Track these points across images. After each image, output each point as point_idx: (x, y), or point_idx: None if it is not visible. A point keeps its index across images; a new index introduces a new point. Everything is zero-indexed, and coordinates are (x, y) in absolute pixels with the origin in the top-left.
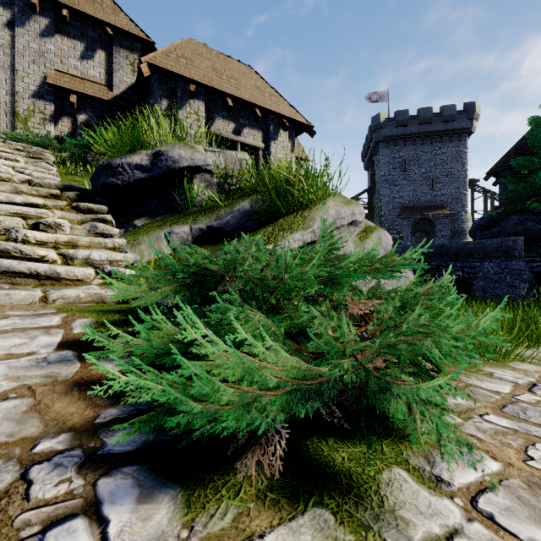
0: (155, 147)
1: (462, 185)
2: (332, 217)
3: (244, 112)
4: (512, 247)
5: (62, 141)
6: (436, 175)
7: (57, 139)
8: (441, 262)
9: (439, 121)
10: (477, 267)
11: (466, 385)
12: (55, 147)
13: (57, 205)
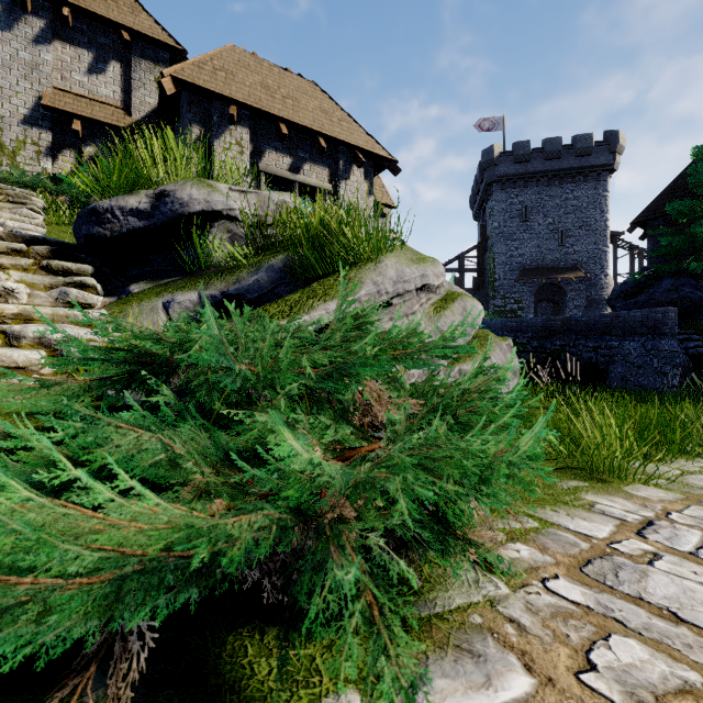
0: (159, 185)
1: (602, 239)
2: (391, 280)
3: (305, 143)
4: (661, 321)
5: (60, 181)
6: (567, 226)
7: (54, 179)
8: (568, 341)
9: (570, 155)
10: (614, 348)
11: (528, 532)
12: (49, 189)
13: (18, 264)
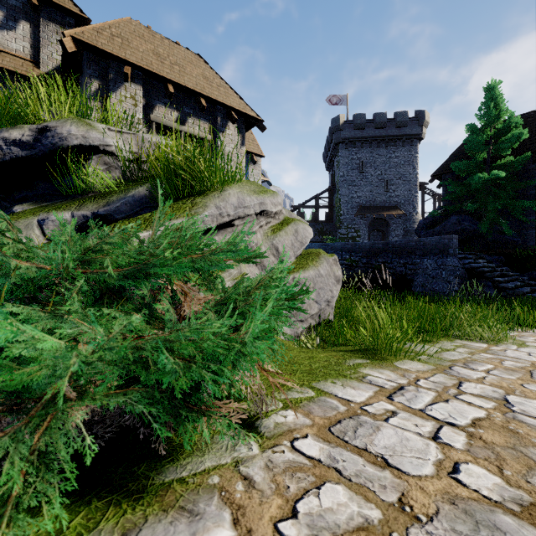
0: (43, 122)
1: (414, 187)
2: (232, 205)
3: (189, 101)
4: (448, 244)
5: None
6: (390, 177)
7: None
8: (387, 259)
9: (393, 126)
10: (417, 264)
11: (288, 400)
12: None
13: None
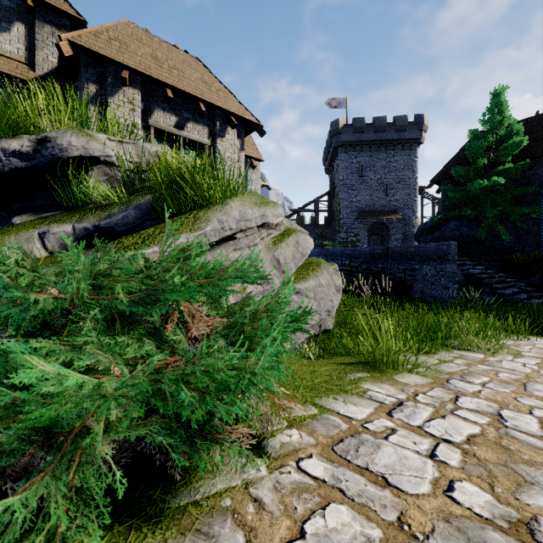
0: (42, 132)
1: (413, 192)
2: (234, 219)
3: (188, 106)
4: (447, 251)
5: None
6: (390, 181)
7: None
8: (386, 265)
9: (392, 130)
10: (417, 270)
11: (294, 421)
12: None
13: None
